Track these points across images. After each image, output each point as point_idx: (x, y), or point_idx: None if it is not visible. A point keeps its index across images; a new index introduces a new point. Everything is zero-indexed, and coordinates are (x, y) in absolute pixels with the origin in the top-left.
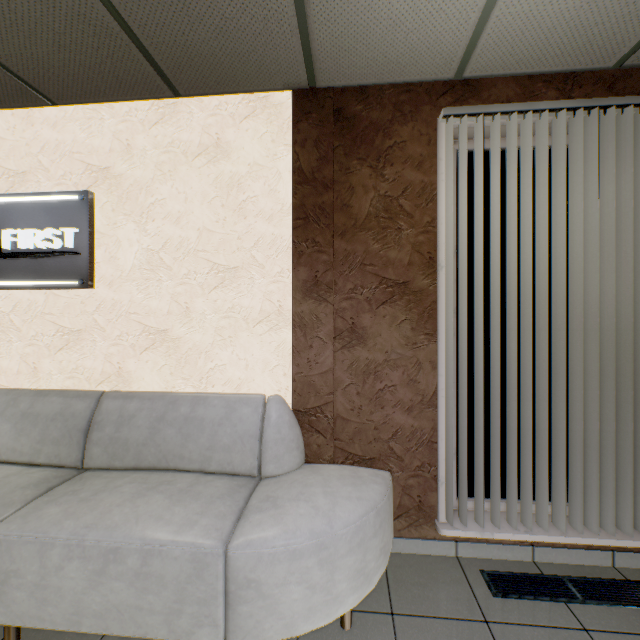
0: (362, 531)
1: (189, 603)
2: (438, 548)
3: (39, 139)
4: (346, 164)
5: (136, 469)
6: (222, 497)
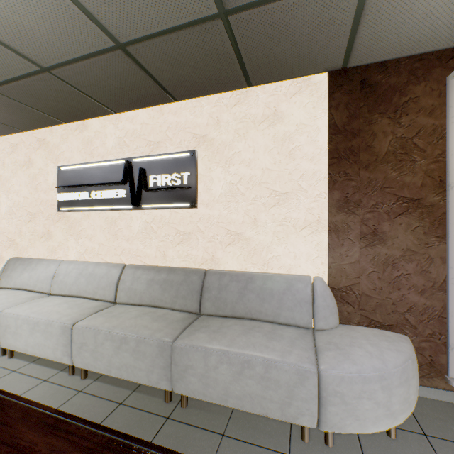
0: (406, 372)
1: (295, 399)
2: (448, 396)
3: (166, 122)
4: (369, 118)
5: (230, 317)
6: (297, 339)
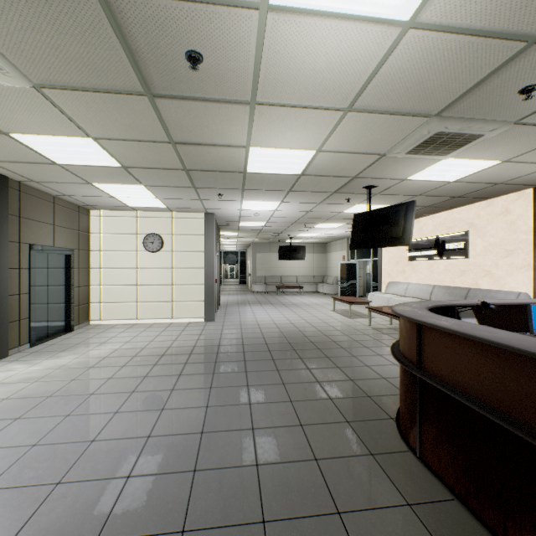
0: None
1: None
2: None
3: (454, 217)
4: None
5: None
6: None
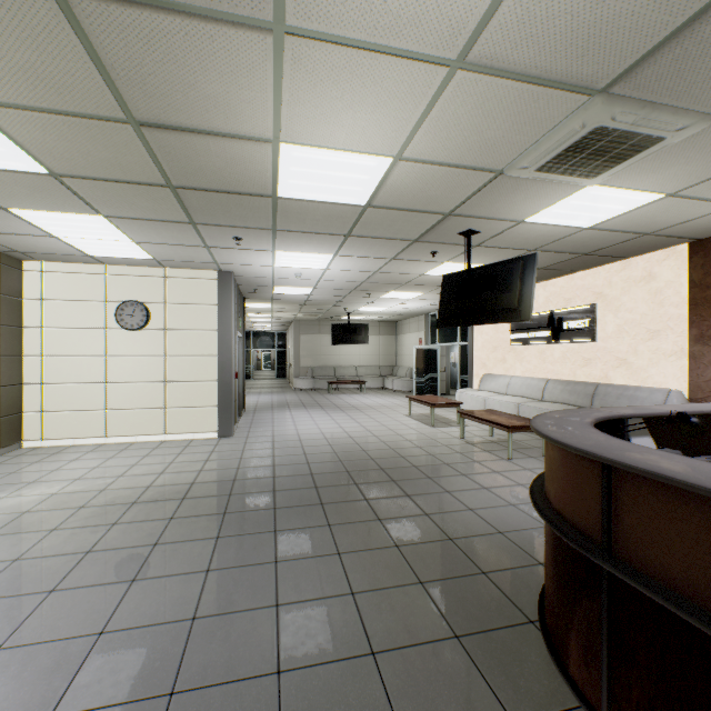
0: None
1: None
2: None
3: (575, 285)
4: None
5: None
6: None
